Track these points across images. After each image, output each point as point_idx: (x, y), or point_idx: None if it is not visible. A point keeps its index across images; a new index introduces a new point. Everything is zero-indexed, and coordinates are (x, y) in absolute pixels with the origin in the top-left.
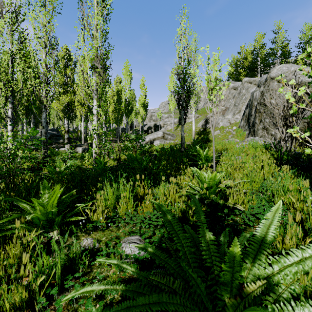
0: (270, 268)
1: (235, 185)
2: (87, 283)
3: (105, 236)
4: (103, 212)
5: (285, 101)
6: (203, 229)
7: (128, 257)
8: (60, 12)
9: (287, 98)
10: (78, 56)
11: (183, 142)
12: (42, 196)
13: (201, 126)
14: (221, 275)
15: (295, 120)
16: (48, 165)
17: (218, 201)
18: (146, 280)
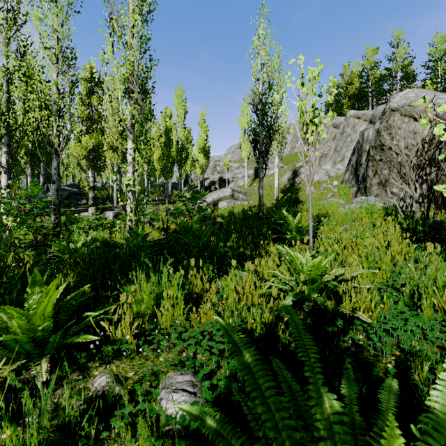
0: None
1: (352, 277)
2: None
3: (134, 370)
4: (132, 324)
5: (421, 141)
6: (317, 386)
7: (171, 421)
8: (79, 11)
9: (437, 133)
10: (104, 74)
11: (262, 203)
12: (28, 297)
13: (286, 180)
14: None
15: (434, 171)
16: (58, 240)
17: (323, 303)
18: None
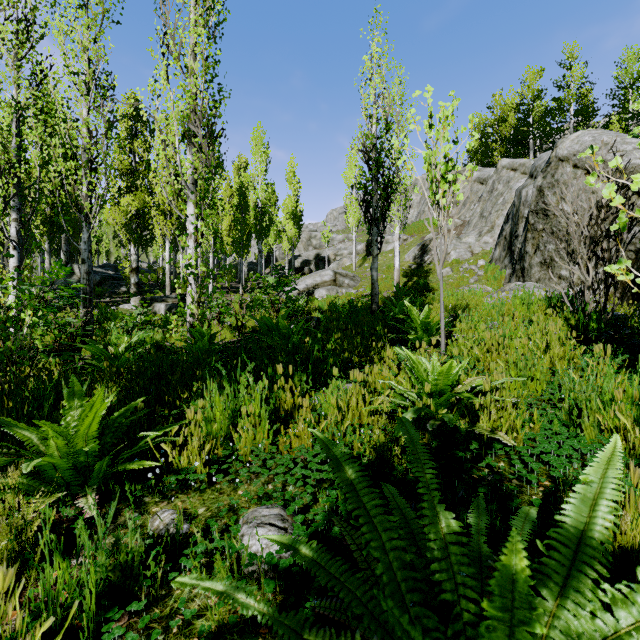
0: (608, 618)
1: (493, 388)
2: (156, 631)
3: (205, 505)
4: (201, 448)
5: (594, 205)
6: (432, 504)
7: (256, 561)
8: (118, 21)
9: (607, 196)
10: (156, 111)
11: (376, 291)
12: (65, 413)
13: (412, 259)
14: (482, 630)
15: (614, 245)
16: (91, 342)
17: (455, 423)
18: (293, 636)
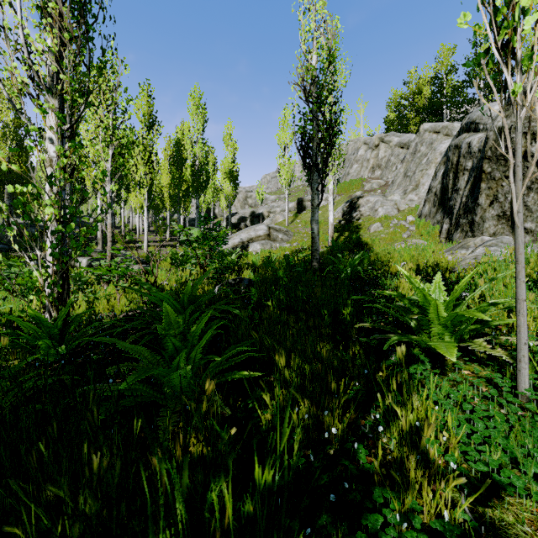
0: None
1: None
2: None
3: None
4: None
5: None
6: None
7: None
8: None
9: None
10: None
11: (316, 246)
12: None
13: (341, 215)
14: None
15: None
16: None
17: None
18: None
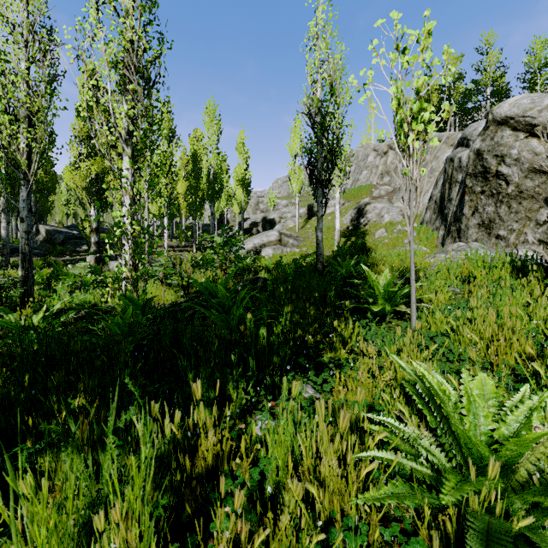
0: None
1: None
2: None
3: None
4: None
5: None
6: None
7: None
8: None
9: None
10: (84, 52)
11: (321, 251)
12: None
13: (349, 221)
14: None
15: None
16: (4, 311)
17: None
18: None
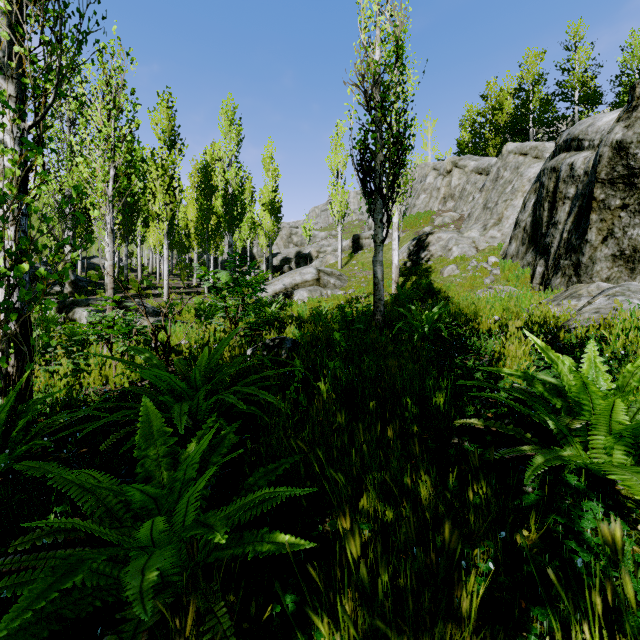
0: None
1: None
2: None
3: None
4: None
5: None
6: None
7: None
8: None
9: None
10: None
11: (380, 295)
12: None
13: (406, 256)
14: None
15: None
16: None
17: None
18: None
